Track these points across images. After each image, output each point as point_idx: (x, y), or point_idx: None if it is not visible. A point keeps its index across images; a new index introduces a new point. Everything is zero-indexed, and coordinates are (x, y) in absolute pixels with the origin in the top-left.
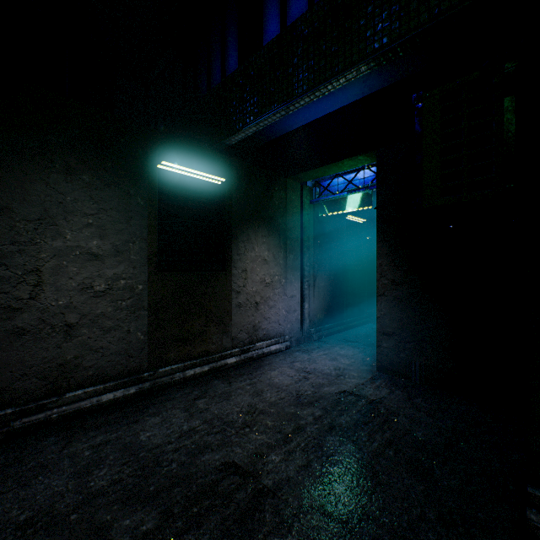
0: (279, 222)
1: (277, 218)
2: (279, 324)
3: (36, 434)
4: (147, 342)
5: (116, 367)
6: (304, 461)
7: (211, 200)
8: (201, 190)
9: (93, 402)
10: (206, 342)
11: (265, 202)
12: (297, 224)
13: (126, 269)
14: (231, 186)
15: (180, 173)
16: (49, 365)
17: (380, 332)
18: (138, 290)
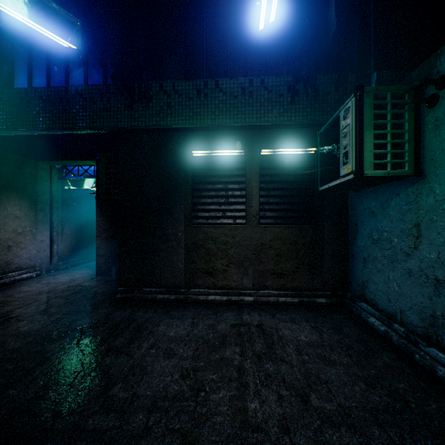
0: (31, 191)
1: (29, 188)
2: (31, 260)
3: None
4: None
5: None
6: (36, 307)
7: None
8: None
9: None
10: None
11: (17, 177)
12: (47, 193)
13: None
14: None
15: None
16: None
17: (98, 256)
18: None
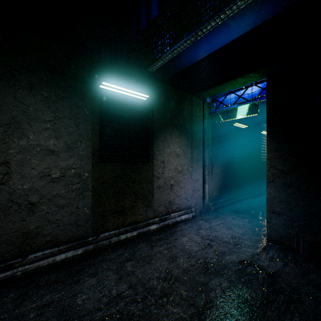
0: (187, 127)
1: (185, 124)
2: (187, 200)
3: (3, 288)
4: (91, 215)
5: (67, 234)
6: None
7: (139, 111)
8: (131, 104)
9: (49, 261)
10: (135, 213)
11: (177, 112)
12: (200, 129)
13: (75, 161)
14: (153, 101)
15: (116, 91)
16: (16, 234)
17: (269, 211)
18: (85, 177)
